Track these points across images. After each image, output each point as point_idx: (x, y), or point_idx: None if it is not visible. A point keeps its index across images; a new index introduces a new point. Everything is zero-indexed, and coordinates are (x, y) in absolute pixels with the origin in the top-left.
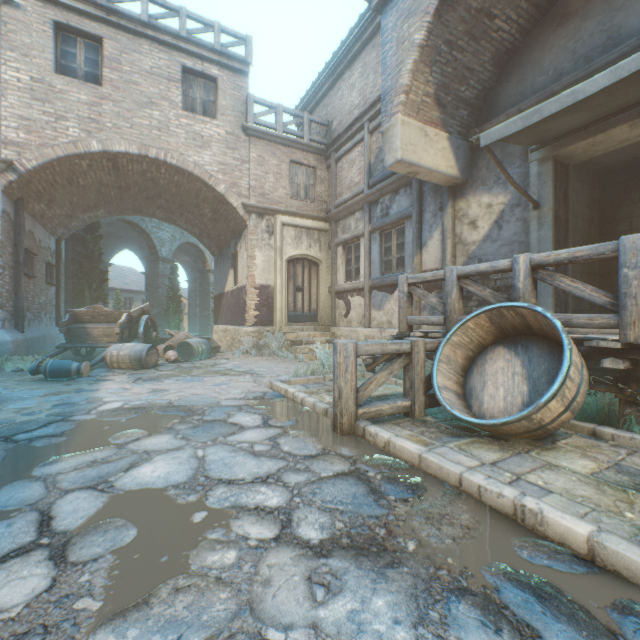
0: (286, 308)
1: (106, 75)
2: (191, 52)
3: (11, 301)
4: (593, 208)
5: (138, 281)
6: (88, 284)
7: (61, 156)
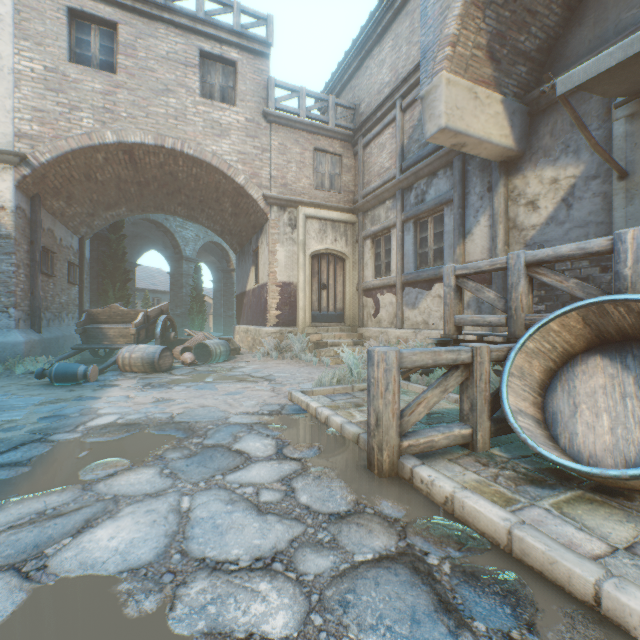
0: (310, 307)
1: (121, 62)
2: (209, 35)
3: (27, 300)
4: None
5: (166, 282)
6: (112, 284)
7: (75, 148)
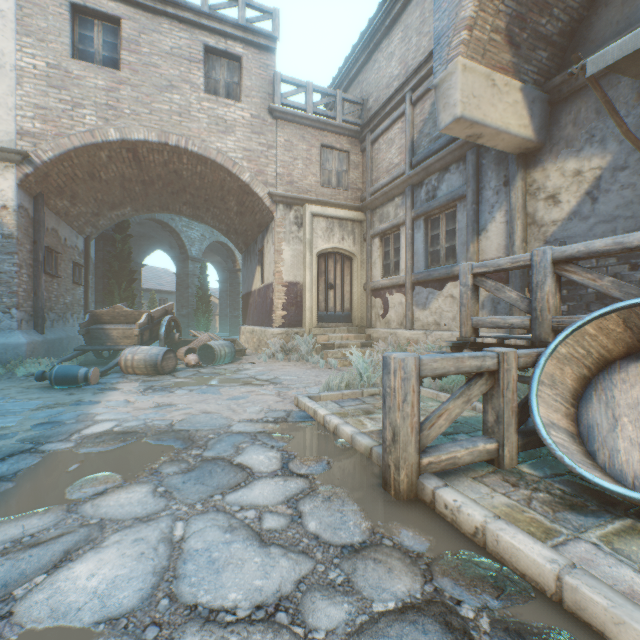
0: (316, 307)
1: (124, 58)
2: (213, 29)
3: (29, 301)
4: None
5: (172, 282)
6: (117, 284)
7: (78, 146)
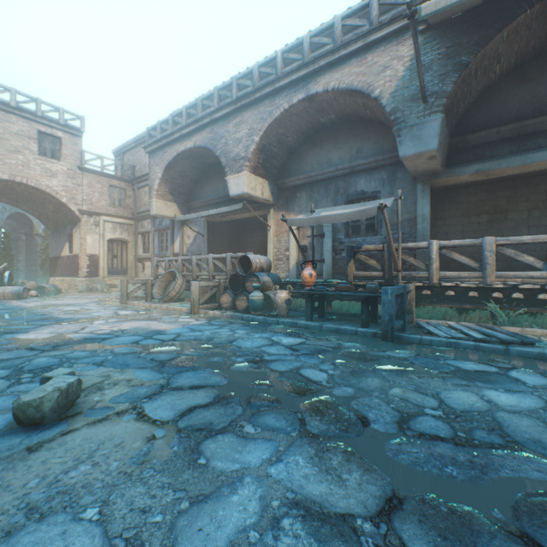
0: (107, 267)
1: None
2: (45, 123)
3: None
4: (235, 234)
5: None
6: None
7: None
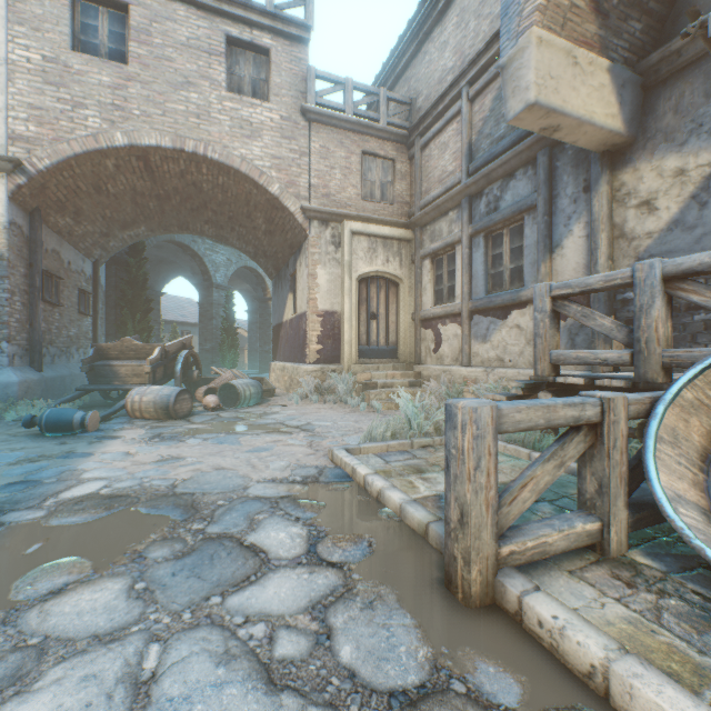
0: (357, 341)
1: (133, 50)
2: (237, 17)
3: (24, 333)
4: None
5: (196, 313)
6: (131, 314)
7: (79, 153)
